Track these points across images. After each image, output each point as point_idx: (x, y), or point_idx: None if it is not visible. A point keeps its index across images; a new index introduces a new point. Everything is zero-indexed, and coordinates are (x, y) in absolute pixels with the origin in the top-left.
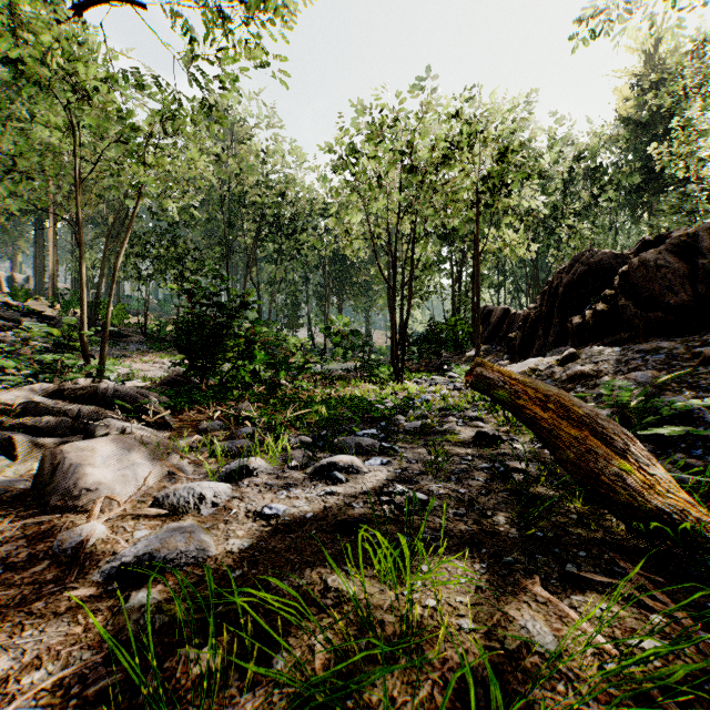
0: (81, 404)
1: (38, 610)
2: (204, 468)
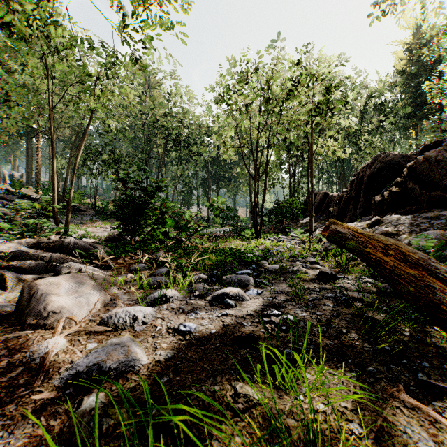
0: (52, 252)
1: (10, 412)
2: (136, 296)
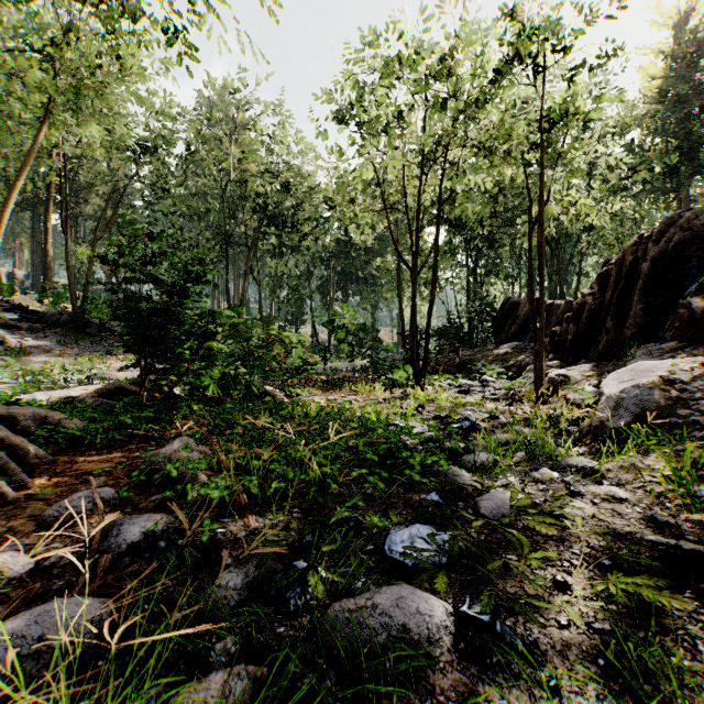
0: None
1: None
2: None
